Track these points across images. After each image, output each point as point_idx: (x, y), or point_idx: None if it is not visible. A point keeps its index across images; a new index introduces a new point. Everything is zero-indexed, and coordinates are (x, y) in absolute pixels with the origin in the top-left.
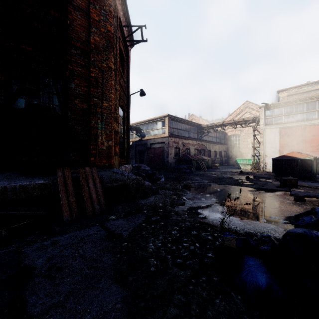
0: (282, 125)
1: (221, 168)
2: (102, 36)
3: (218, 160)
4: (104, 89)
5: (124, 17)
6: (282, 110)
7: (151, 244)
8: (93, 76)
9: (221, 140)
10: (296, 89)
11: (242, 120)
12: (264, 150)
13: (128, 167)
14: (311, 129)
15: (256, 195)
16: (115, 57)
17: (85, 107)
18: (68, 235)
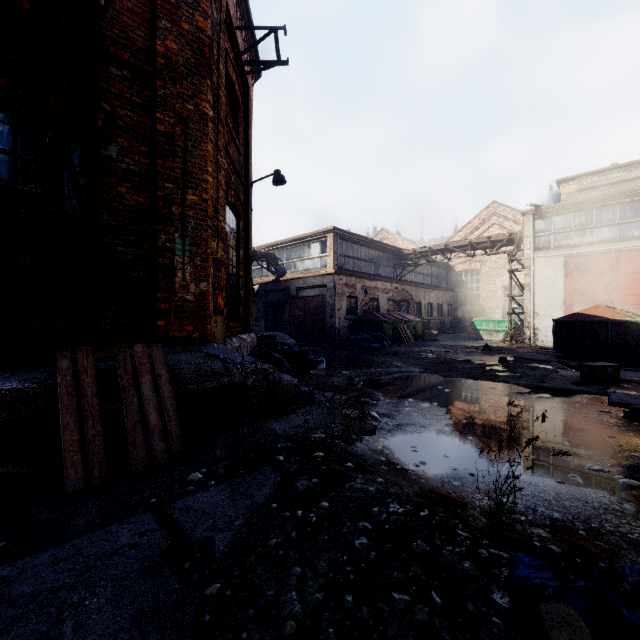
0: (571, 251)
1: (441, 339)
2: (184, 40)
3: (436, 323)
4: (190, 164)
5: (238, 8)
6: (570, 219)
7: (293, 594)
8: (163, 130)
9: (441, 282)
10: (595, 178)
11: (486, 241)
12: (533, 302)
13: (247, 340)
14: (631, 258)
15: (535, 404)
16: (215, 91)
17: (143, 202)
18: (51, 552)
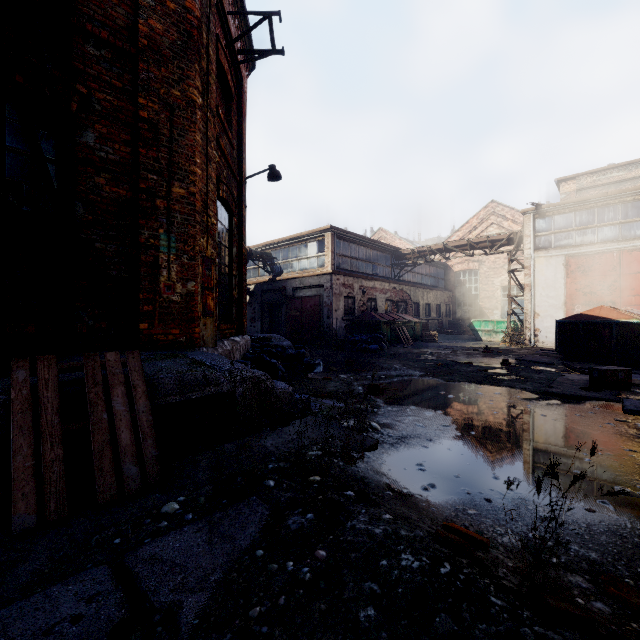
0: (572, 251)
1: (440, 340)
2: (170, 20)
3: (434, 323)
4: (176, 154)
5: None
6: (571, 218)
7: None
8: (146, 117)
9: (439, 282)
10: (594, 177)
11: (486, 240)
12: (534, 302)
13: (240, 343)
14: (634, 258)
15: (546, 412)
16: (205, 77)
17: (124, 195)
18: None
